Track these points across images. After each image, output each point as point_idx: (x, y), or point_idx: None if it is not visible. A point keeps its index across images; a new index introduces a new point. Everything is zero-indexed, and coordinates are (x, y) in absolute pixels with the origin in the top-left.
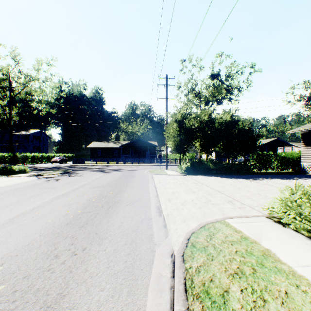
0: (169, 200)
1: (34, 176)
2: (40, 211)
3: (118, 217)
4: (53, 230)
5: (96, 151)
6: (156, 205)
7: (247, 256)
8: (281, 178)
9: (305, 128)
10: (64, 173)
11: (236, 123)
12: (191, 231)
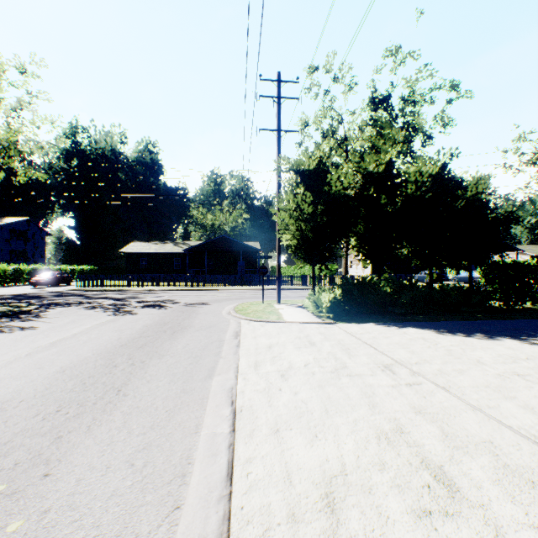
0: None
1: None
2: None
3: None
4: None
5: (139, 261)
6: None
7: None
8: None
9: None
10: (3, 316)
11: (453, 188)
12: None
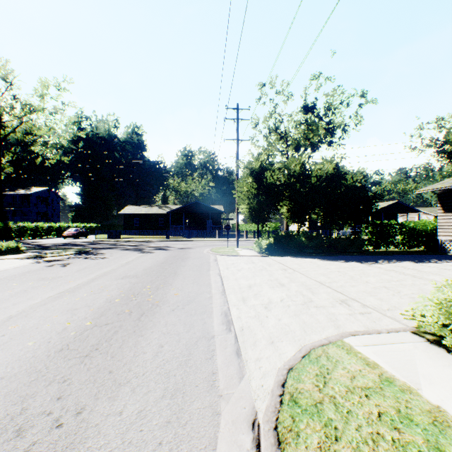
0: (243, 300)
1: (30, 258)
2: (18, 324)
3: (155, 335)
4: (31, 365)
5: (133, 220)
6: (222, 310)
7: (405, 428)
8: (411, 261)
9: (445, 185)
10: (80, 253)
11: (342, 178)
12: (286, 365)
